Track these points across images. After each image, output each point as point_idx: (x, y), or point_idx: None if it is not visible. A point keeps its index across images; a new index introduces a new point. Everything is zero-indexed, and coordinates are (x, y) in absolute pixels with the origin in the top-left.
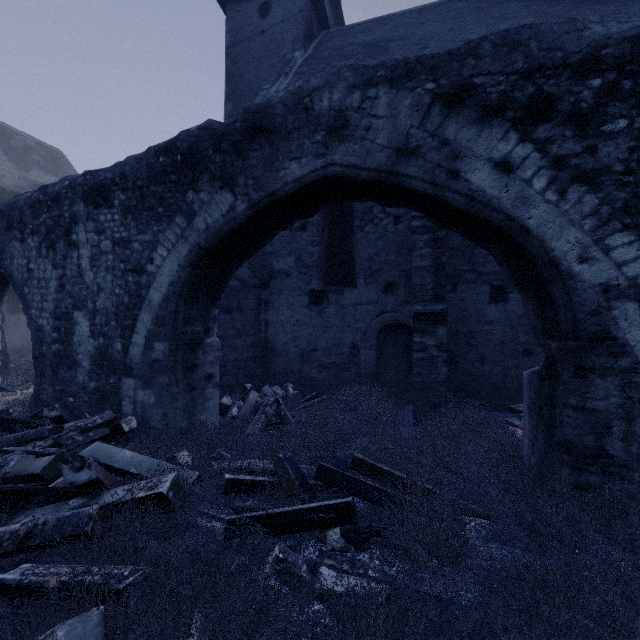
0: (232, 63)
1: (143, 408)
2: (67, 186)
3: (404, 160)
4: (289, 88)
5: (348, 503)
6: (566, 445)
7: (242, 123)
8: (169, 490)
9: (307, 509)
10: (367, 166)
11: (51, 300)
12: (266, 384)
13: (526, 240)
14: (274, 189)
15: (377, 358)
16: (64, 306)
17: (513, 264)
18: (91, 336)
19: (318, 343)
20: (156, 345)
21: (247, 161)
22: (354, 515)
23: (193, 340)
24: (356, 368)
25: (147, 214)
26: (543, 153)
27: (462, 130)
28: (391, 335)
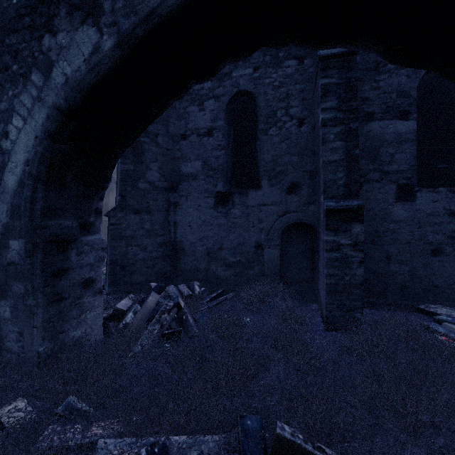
0: None
1: None
2: None
3: None
4: None
5: None
6: None
7: None
8: None
9: None
10: None
11: None
12: (175, 281)
13: None
14: (151, 7)
15: (281, 257)
16: None
17: None
18: None
19: (224, 242)
20: (11, 243)
21: None
22: None
23: (59, 237)
24: (260, 267)
25: (2, 76)
26: None
27: None
28: (295, 235)
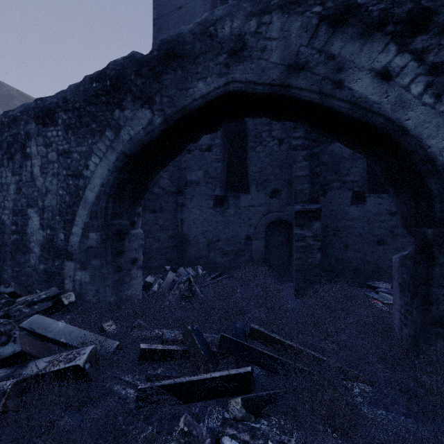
0: (157, 31)
1: (80, 285)
2: (23, 110)
3: (294, 74)
4: (197, 20)
5: (248, 373)
6: (441, 320)
7: (158, 51)
8: (86, 362)
9: (211, 379)
10: (262, 81)
11: (11, 200)
12: (182, 266)
13: (404, 139)
14: (184, 105)
15: (265, 247)
16: (20, 205)
17: (388, 163)
18: (41, 228)
19: (221, 235)
20: (90, 235)
21: (162, 82)
22: (252, 381)
23: (120, 231)
24: (249, 254)
25: (83, 130)
26: (420, 62)
27: (346, 45)
28: (276, 229)
